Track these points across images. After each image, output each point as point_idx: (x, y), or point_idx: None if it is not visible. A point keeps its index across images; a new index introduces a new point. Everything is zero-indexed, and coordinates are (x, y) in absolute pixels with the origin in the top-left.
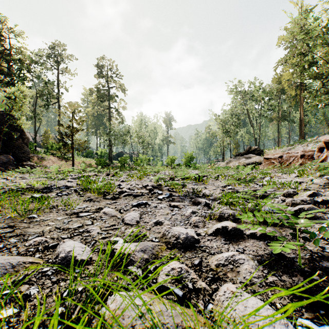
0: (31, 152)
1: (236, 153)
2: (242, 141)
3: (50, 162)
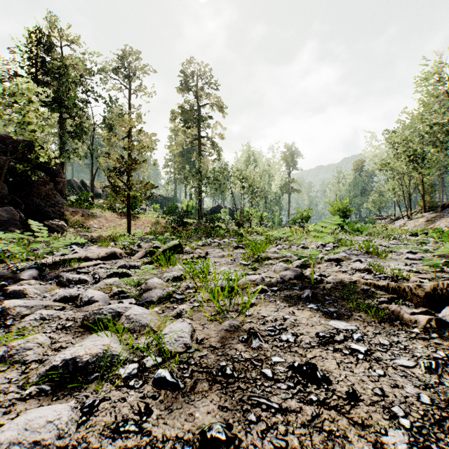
0: (79, 205)
1: (426, 203)
2: (444, 179)
3: (101, 221)
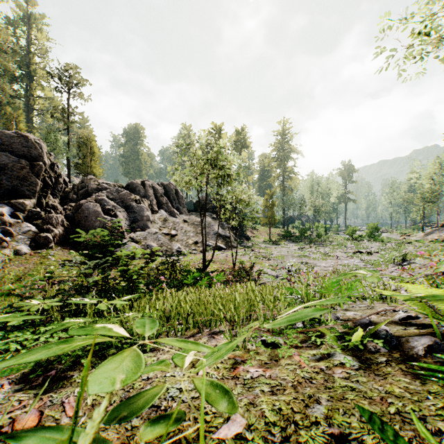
0: None
1: None
2: None
3: (249, 233)
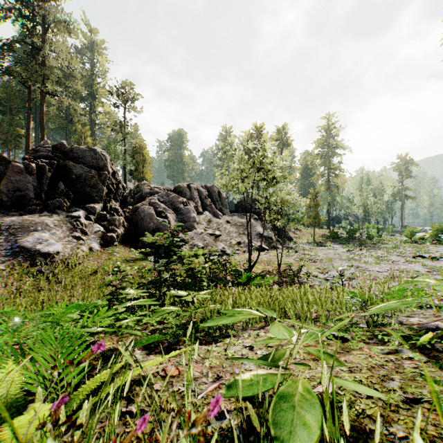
0: None
1: None
2: None
3: (291, 233)
